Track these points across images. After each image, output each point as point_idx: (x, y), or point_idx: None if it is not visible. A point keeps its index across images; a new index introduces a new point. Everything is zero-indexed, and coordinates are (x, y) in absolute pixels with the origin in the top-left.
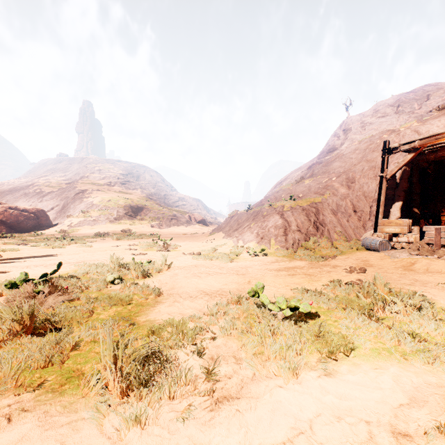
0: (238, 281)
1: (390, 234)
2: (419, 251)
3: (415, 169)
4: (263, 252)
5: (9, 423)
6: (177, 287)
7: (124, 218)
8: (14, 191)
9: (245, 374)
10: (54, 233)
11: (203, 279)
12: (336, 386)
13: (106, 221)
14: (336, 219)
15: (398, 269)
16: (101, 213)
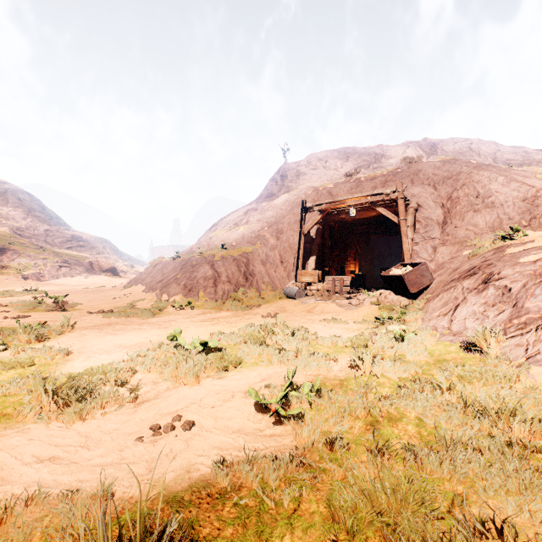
0: (160, 334)
1: (306, 283)
2: (321, 297)
3: (327, 226)
4: (190, 305)
5: None
6: (89, 346)
7: None
8: None
9: (161, 388)
10: None
11: (120, 335)
12: (222, 382)
13: None
14: (265, 269)
15: (303, 312)
16: None
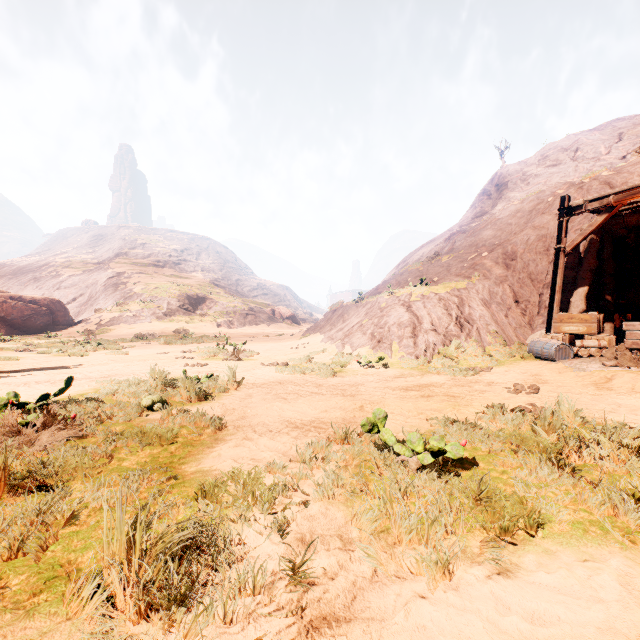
0: (345, 407)
1: (571, 335)
2: (618, 360)
3: (607, 238)
4: (381, 362)
5: None
6: (250, 415)
7: (178, 313)
8: (19, 274)
9: (360, 571)
10: (76, 334)
11: (290, 402)
12: (520, 595)
13: (151, 317)
14: (489, 313)
15: (587, 387)
16: (144, 306)
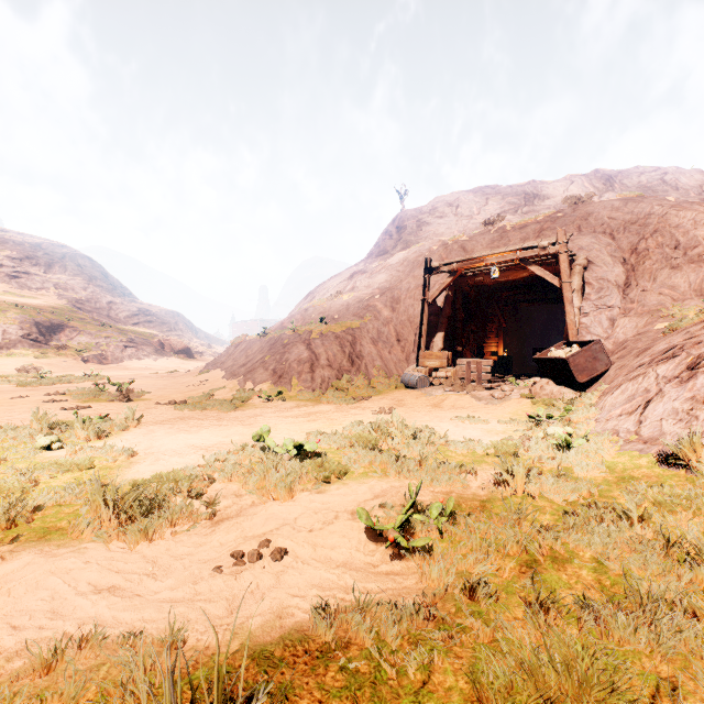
0: (244, 433)
1: (431, 369)
2: (452, 387)
3: (459, 293)
4: (281, 396)
5: (4, 560)
6: (157, 445)
7: (21, 345)
8: None
9: (245, 503)
10: None
11: (194, 433)
12: (323, 497)
13: None
14: (376, 350)
15: (428, 407)
16: None
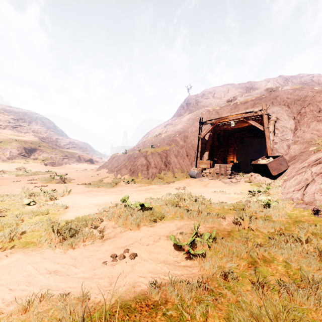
0: (116, 198)
1: (202, 168)
2: (212, 177)
3: (215, 133)
4: (133, 181)
5: (7, 257)
6: (77, 203)
7: (18, 158)
8: None
9: (117, 231)
10: None
11: (94, 198)
12: (153, 229)
13: None
14: (177, 160)
15: (201, 186)
16: None
